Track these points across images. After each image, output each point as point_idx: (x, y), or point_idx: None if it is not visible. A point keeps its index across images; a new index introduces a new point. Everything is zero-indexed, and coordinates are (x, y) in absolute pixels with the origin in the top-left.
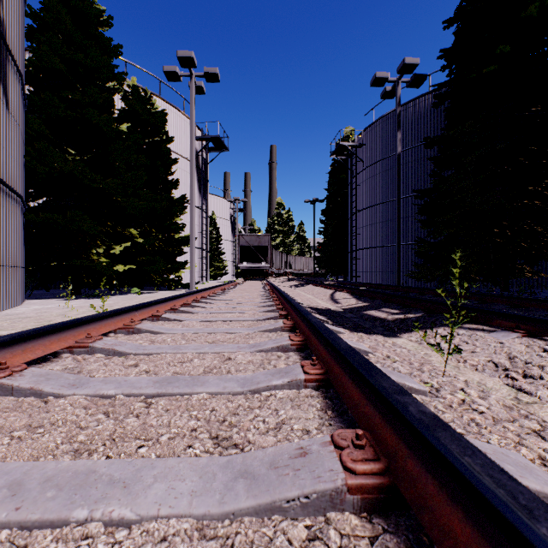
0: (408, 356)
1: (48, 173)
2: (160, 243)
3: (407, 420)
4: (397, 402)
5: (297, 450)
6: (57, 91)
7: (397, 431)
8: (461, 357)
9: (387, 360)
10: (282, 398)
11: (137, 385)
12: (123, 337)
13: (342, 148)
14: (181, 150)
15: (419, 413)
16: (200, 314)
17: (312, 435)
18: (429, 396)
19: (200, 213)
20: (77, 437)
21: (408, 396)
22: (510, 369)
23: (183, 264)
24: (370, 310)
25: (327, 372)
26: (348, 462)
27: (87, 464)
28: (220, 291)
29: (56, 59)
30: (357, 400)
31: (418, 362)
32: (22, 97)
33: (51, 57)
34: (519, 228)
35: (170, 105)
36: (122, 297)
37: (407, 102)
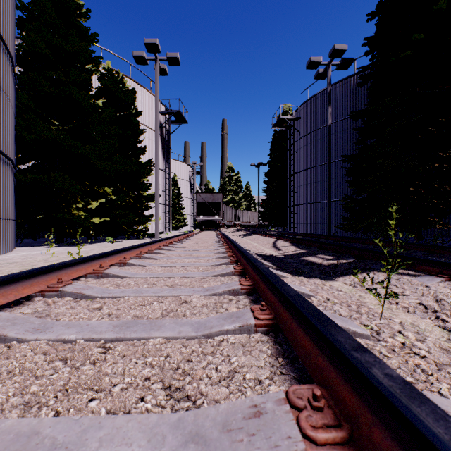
0: (345, 298)
1: (35, 140)
2: (130, 200)
3: (372, 385)
4: (358, 361)
5: (251, 409)
6: (44, 72)
7: (357, 391)
8: (393, 299)
9: (327, 303)
10: (233, 343)
11: (97, 330)
12: (92, 281)
13: (282, 121)
14: (148, 122)
15: (385, 377)
16: (162, 260)
17: (265, 386)
18: (371, 339)
19: (164, 175)
20: (30, 388)
21: (367, 353)
22: (440, 311)
23: (150, 217)
24: (307, 256)
25: (276, 317)
26: (308, 430)
27: (32, 423)
28: (180, 240)
29: (42, 44)
30: (308, 349)
31: (355, 304)
32: (13, 76)
33: (38, 43)
34: (430, 187)
35: (139, 85)
36: (97, 245)
37: (336, 82)
